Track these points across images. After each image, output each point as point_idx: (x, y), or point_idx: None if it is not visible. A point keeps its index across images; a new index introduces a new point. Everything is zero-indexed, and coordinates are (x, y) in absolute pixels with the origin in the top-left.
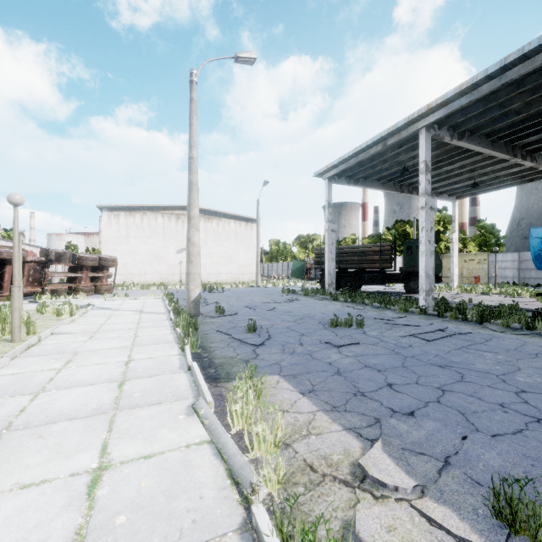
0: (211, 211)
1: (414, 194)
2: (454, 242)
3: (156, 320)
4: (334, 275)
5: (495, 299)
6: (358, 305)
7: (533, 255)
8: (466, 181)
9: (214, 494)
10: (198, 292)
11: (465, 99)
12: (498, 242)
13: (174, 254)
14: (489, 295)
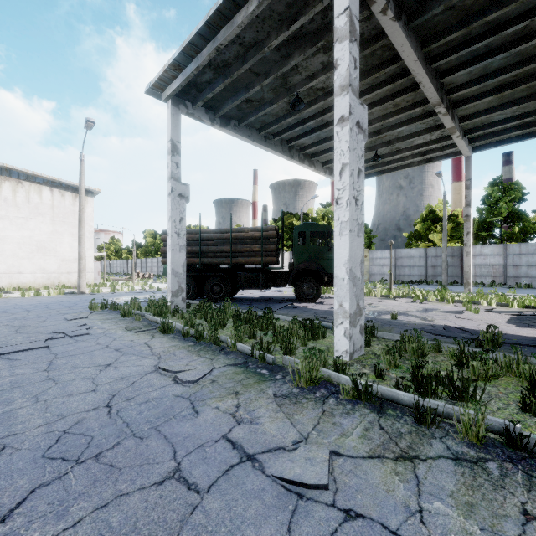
0: None
1: (306, 164)
2: None
3: None
4: (184, 276)
5: (410, 307)
6: (203, 351)
7: None
8: (366, 152)
9: None
10: None
11: None
12: (370, 241)
13: None
14: (393, 300)
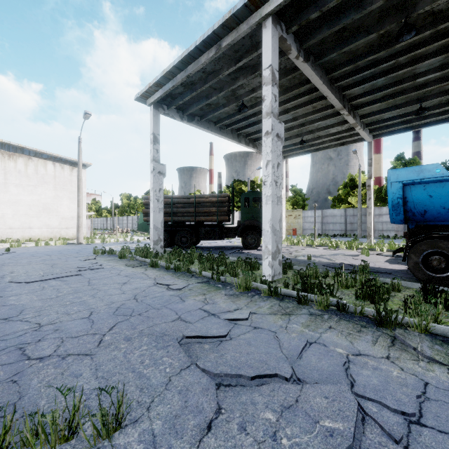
0: (14, 146)
1: (251, 146)
2: (282, 198)
3: None
4: (162, 230)
5: (324, 252)
6: (181, 276)
7: (390, 204)
8: (295, 138)
9: None
10: None
11: None
12: (304, 203)
13: None
14: (314, 248)
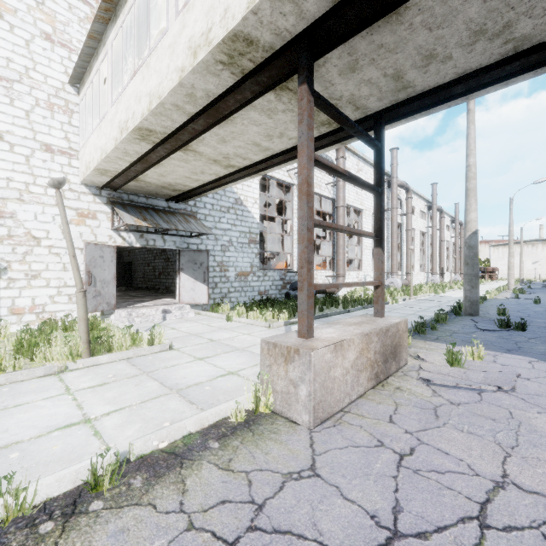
0: None
1: None
2: None
3: None
4: None
5: None
6: None
7: None
8: None
9: None
10: (522, 278)
11: None
12: None
13: (530, 264)
14: None
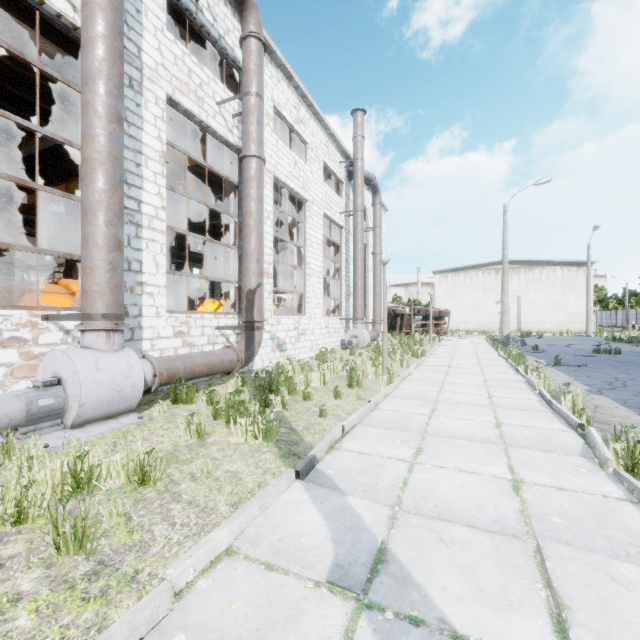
0: (532, 261)
1: None
2: None
3: (483, 345)
4: None
5: None
6: None
7: None
8: None
9: (500, 359)
10: (508, 332)
11: None
12: None
13: (493, 305)
14: None
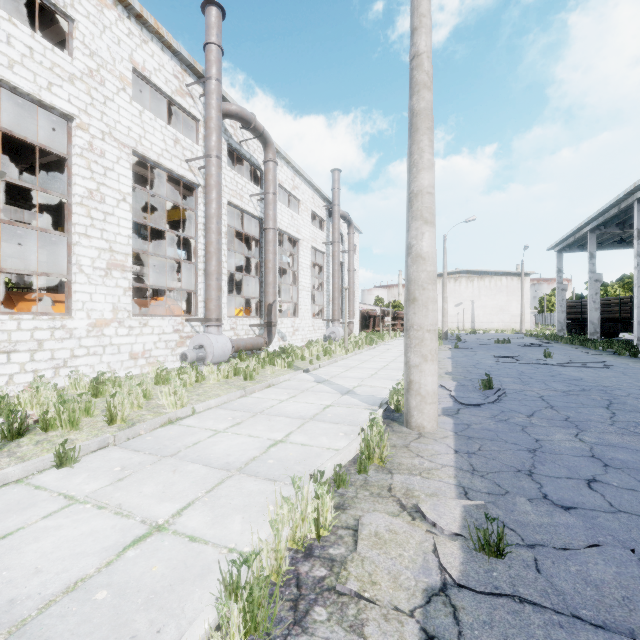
0: (483, 271)
1: None
2: None
3: None
4: (564, 323)
5: None
6: (551, 341)
7: None
8: None
9: None
10: (446, 329)
11: (595, 223)
12: None
13: (452, 307)
14: None
